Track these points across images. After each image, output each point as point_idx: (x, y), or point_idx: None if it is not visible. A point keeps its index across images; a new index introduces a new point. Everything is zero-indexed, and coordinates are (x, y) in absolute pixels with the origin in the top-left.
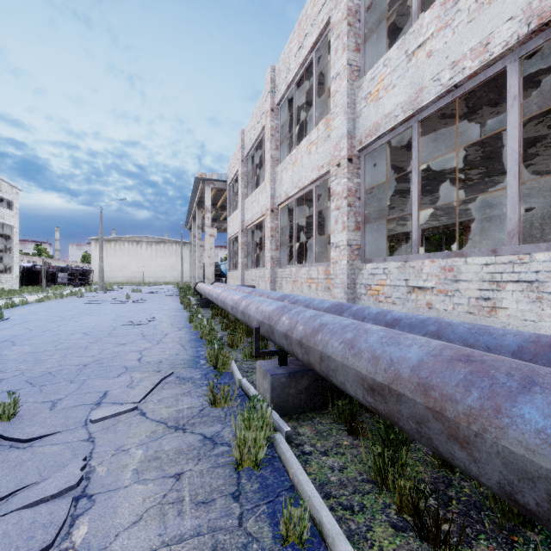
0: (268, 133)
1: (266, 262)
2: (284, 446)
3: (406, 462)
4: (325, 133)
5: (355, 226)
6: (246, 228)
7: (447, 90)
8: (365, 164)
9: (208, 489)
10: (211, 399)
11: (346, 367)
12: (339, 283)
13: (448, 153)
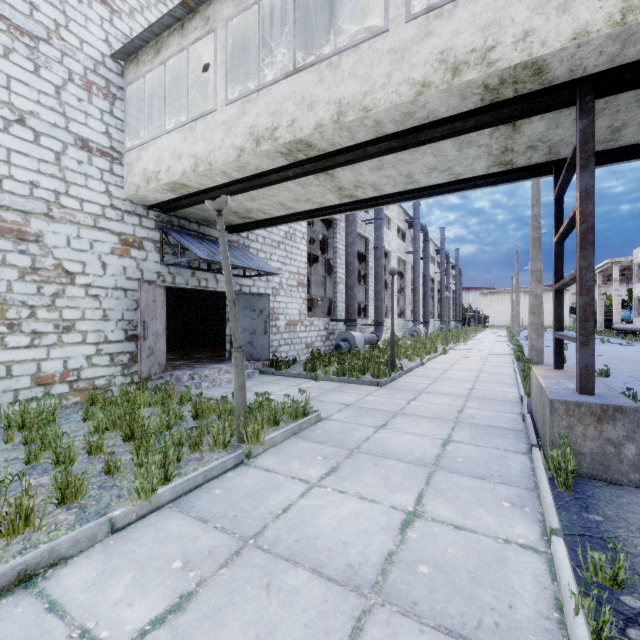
0: None
1: None
2: None
3: None
4: None
5: None
6: None
7: None
8: None
9: None
10: None
11: None
12: None
13: None
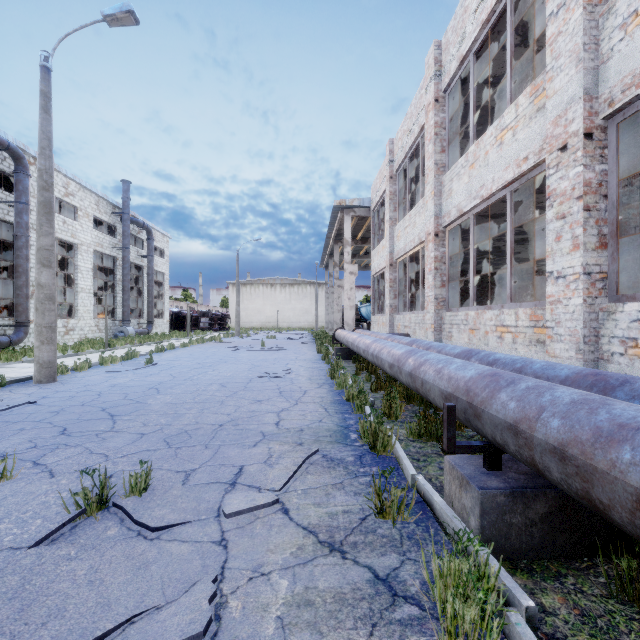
0: (430, 132)
1: (427, 303)
2: None
3: None
4: (532, 108)
5: (597, 243)
6: (396, 261)
7: None
8: (618, 137)
9: None
10: (376, 506)
11: None
12: (565, 335)
13: None
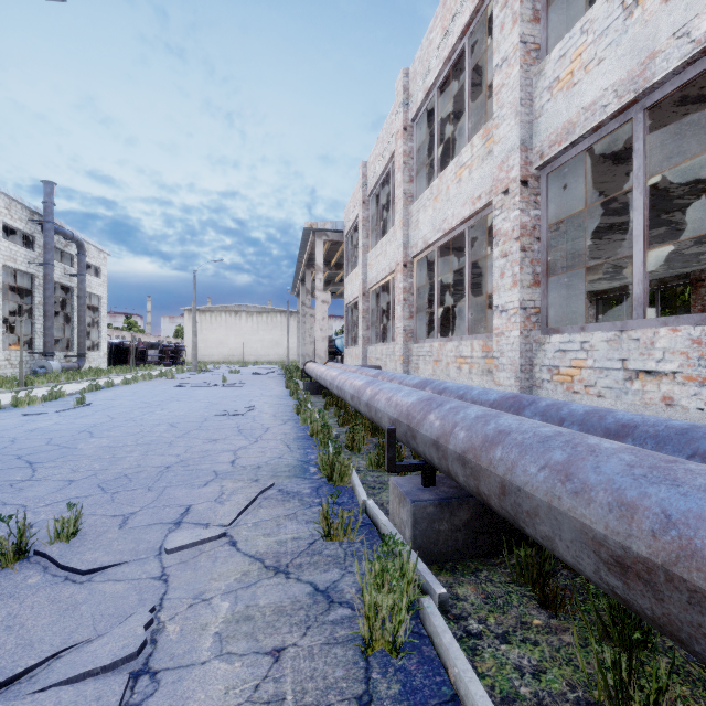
0: (399, 160)
1: (396, 334)
2: (438, 622)
3: (669, 688)
4: (484, 150)
5: (531, 280)
6: (369, 291)
7: (703, 49)
8: (548, 186)
9: (321, 684)
10: (324, 529)
11: (557, 512)
12: (507, 364)
13: (683, 164)
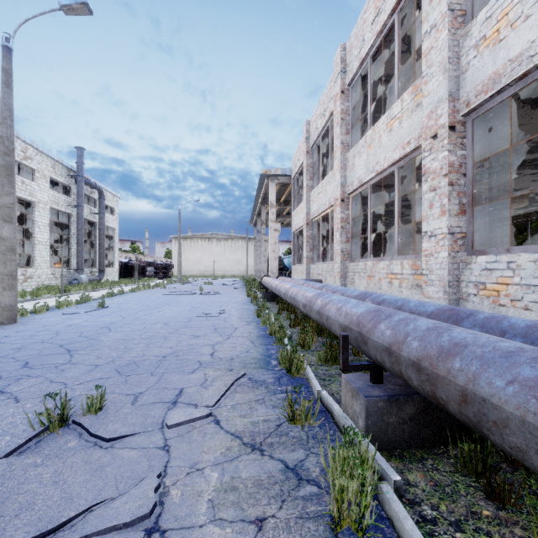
0: (337, 117)
1: (335, 255)
2: (398, 508)
3: None
4: (413, 103)
5: (458, 210)
6: (312, 221)
7: None
8: (473, 130)
9: None
10: (289, 415)
11: (533, 427)
12: (435, 280)
13: None
